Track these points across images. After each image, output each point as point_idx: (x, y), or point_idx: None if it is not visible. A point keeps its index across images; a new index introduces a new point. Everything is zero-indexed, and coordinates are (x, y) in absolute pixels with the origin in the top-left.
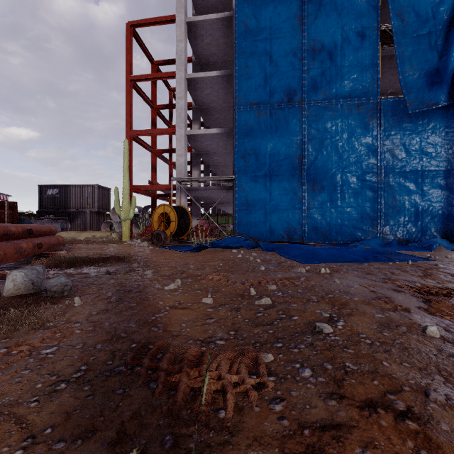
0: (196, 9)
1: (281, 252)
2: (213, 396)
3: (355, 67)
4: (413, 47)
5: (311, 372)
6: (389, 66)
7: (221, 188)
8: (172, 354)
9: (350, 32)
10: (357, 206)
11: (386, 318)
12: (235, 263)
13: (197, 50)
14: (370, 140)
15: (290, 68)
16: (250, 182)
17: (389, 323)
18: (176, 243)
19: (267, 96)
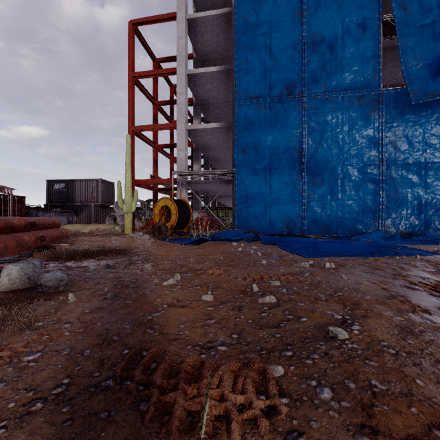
0: (196, 7)
1: (281, 245)
2: (215, 424)
3: (356, 58)
4: (417, 37)
5: (332, 393)
6: (390, 57)
7: (221, 181)
8: (168, 364)
9: (350, 23)
10: (358, 199)
11: (406, 322)
12: (235, 256)
13: (197, 47)
14: (372, 132)
15: (290, 61)
16: (250, 175)
17: (411, 327)
18: (176, 236)
19: (267, 90)
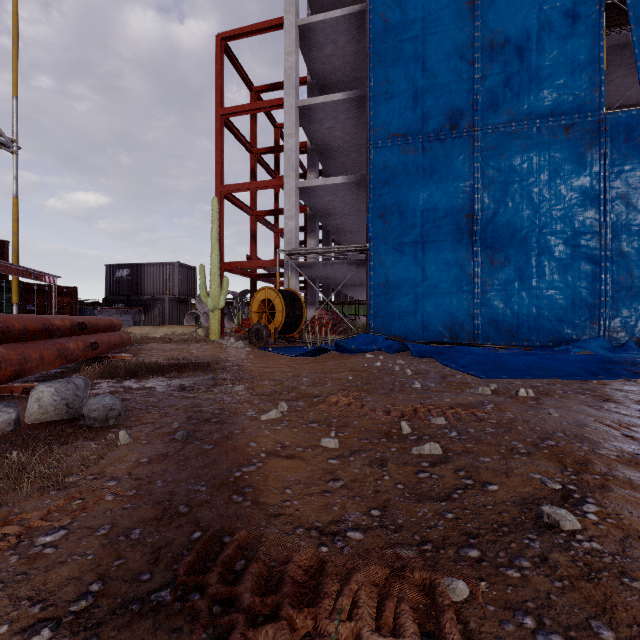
0: (312, 8)
1: (443, 358)
2: None
3: (562, 66)
4: None
5: None
6: (618, 62)
7: (349, 263)
8: (264, 563)
9: (552, 12)
10: (564, 287)
11: None
12: (371, 376)
13: (314, 66)
14: (587, 182)
15: (454, 77)
16: (392, 253)
17: None
18: (283, 343)
19: (418, 123)
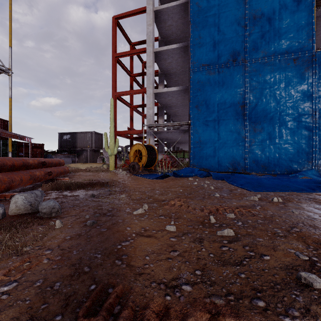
0: (161, 2)
1: (229, 180)
2: None
3: (292, 27)
4: None
5: None
6: None
7: (179, 131)
8: (131, 308)
9: None
10: (293, 143)
11: None
12: (192, 189)
13: (162, 31)
14: (306, 87)
15: (234, 34)
16: (202, 126)
17: None
18: (146, 172)
19: (216, 59)
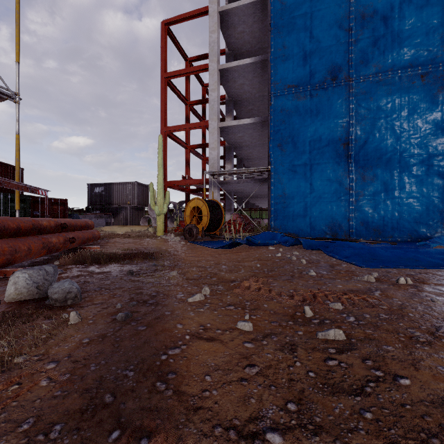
0: None
1: (328, 251)
2: None
3: (418, 29)
4: None
5: None
6: None
7: (255, 180)
8: None
9: None
10: (420, 197)
11: None
12: (274, 264)
13: (230, 41)
14: (439, 116)
15: (334, 42)
16: (287, 173)
17: None
18: (208, 238)
19: (307, 77)
